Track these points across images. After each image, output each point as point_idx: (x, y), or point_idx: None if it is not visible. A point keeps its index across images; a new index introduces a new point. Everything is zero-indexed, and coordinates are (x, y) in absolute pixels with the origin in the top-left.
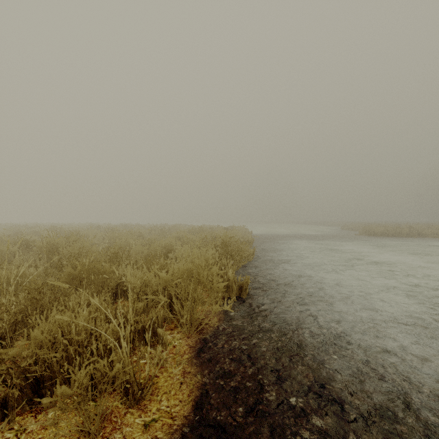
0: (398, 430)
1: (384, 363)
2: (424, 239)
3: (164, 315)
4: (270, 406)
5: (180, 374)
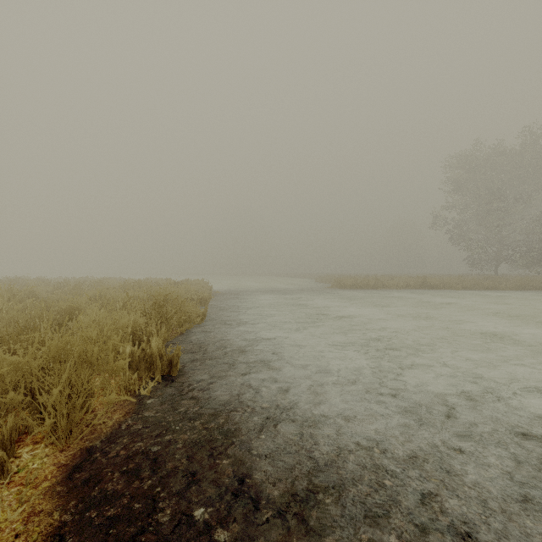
0: (314, 517)
1: (319, 435)
2: (387, 290)
3: (25, 421)
4: (161, 532)
5: (21, 519)
